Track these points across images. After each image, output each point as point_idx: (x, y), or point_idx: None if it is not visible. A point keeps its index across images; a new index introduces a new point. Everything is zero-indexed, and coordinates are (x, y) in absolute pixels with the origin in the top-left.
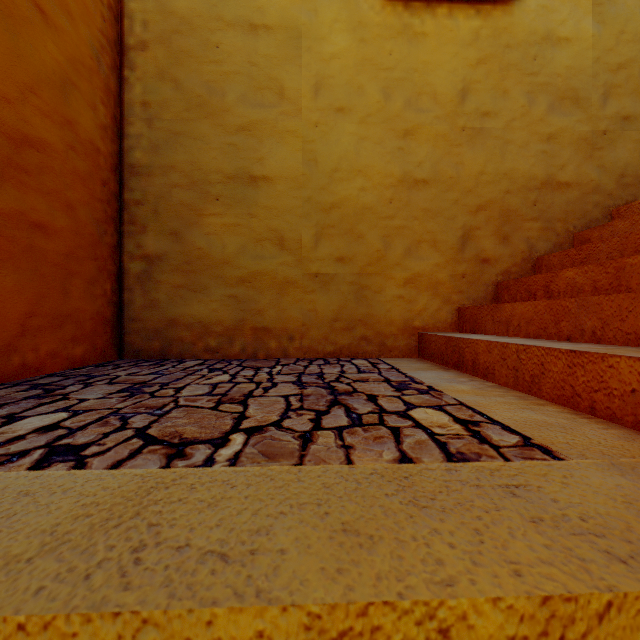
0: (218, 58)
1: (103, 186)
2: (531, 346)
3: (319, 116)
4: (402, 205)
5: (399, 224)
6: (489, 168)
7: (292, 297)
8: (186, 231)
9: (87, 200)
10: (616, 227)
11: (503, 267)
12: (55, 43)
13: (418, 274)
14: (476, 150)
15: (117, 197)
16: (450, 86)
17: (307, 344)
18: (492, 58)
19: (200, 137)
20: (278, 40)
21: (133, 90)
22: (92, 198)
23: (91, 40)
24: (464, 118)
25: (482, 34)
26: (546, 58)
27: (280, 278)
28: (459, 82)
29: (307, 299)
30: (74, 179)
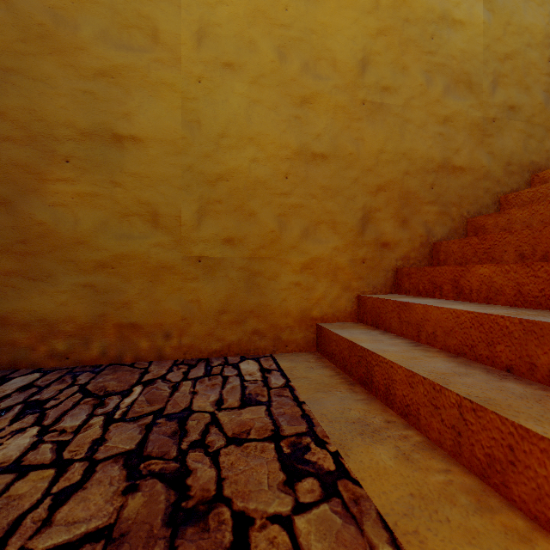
0: None
1: None
2: (487, 410)
3: (203, 69)
4: (299, 181)
5: (296, 202)
6: (389, 146)
7: (169, 285)
8: (21, 200)
9: None
10: (513, 215)
11: (402, 252)
12: None
13: (316, 258)
14: (376, 126)
15: None
16: (350, 54)
17: (188, 342)
18: (392, 30)
19: (42, 78)
20: None
21: None
22: None
23: None
24: (364, 90)
25: (382, 3)
26: (442, 38)
27: (153, 262)
28: (359, 51)
29: (188, 288)
30: None
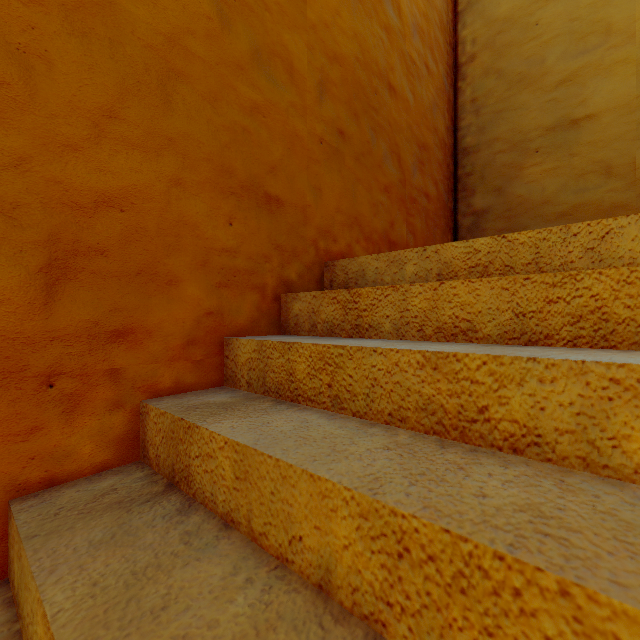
0: (537, 33)
1: (447, 168)
2: None
3: None
4: None
5: None
6: None
7: None
8: (507, 185)
9: (441, 179)
10: None
11: None
12: (431, 84)
13: None
14: None
15: (452, 175)
16: None
17: None
18: None
19: (520, 106)
20: None
21: (464, 94)
22: (443, 177)
23: (443, 72)
24: None
25: None
26: None
27: (606, 205)
28: None
29: None
30: (437, 166)
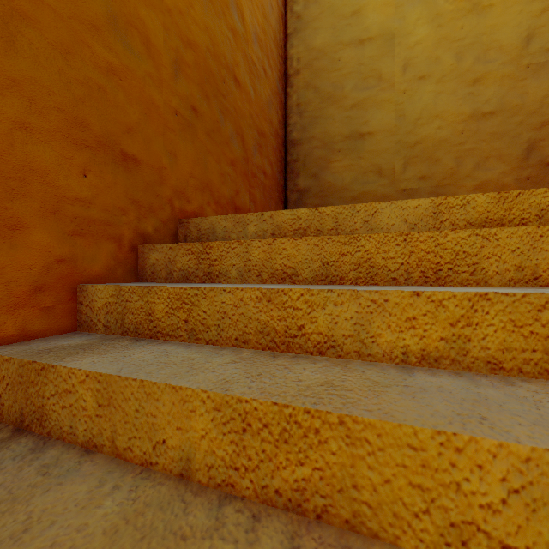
0: (339, 67)
1: (279, 154)
2: None
3: (406, 86)
4: (472, 133)
5: (469, 147)
6: None
7: None
8: (321, 173)
9: (275, 161)
10: None
11: None
12: (267, 84)
13: (485, 181)
14: (540, 80)
15: (283, 160)
16: (515, 37)
17: None
18: None
19: (329, 117)
20: (377, 45)
21: (292, 99)
22: (276, 160)
23: (276, 78)
24: (528, 58)
25: None
26: None
27: (379, 195)
28: (524, 32)
29: None
30: (272, 150)
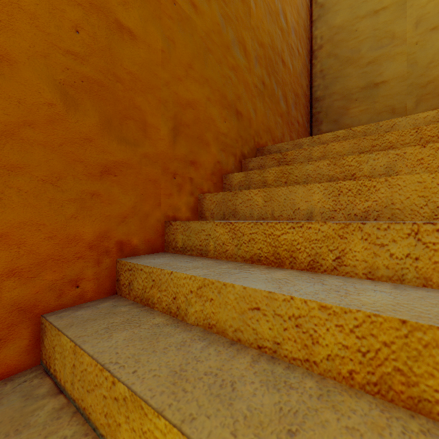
0: (356, 36)
1: (307, 109)
2: None
3: (418, 38)
4: None
5: None
6: None
7: None
8: (340, 119)
9: (304, 114)
10: None
11: None
12: (300, 60)
13: None
14: None
15: (309, 113)
16: None
17: None
18: None
19: (347, 75)
20: (391, 11)
21: (316, 67)
22: (305, 113)
23: (305, 54)
24: None
25: None
26: None
27: None
28: None
29: None
30: (302, 106)
